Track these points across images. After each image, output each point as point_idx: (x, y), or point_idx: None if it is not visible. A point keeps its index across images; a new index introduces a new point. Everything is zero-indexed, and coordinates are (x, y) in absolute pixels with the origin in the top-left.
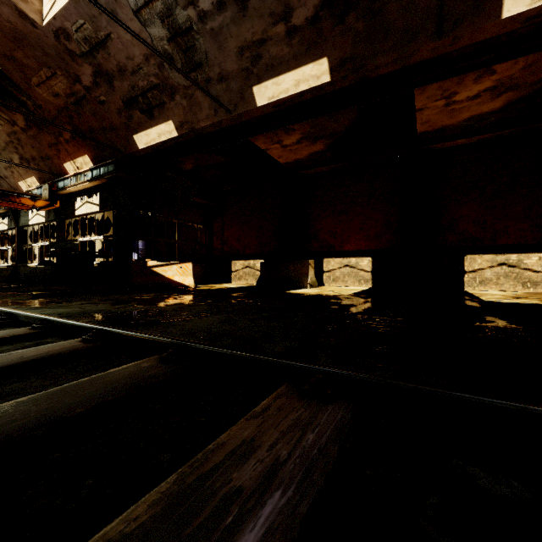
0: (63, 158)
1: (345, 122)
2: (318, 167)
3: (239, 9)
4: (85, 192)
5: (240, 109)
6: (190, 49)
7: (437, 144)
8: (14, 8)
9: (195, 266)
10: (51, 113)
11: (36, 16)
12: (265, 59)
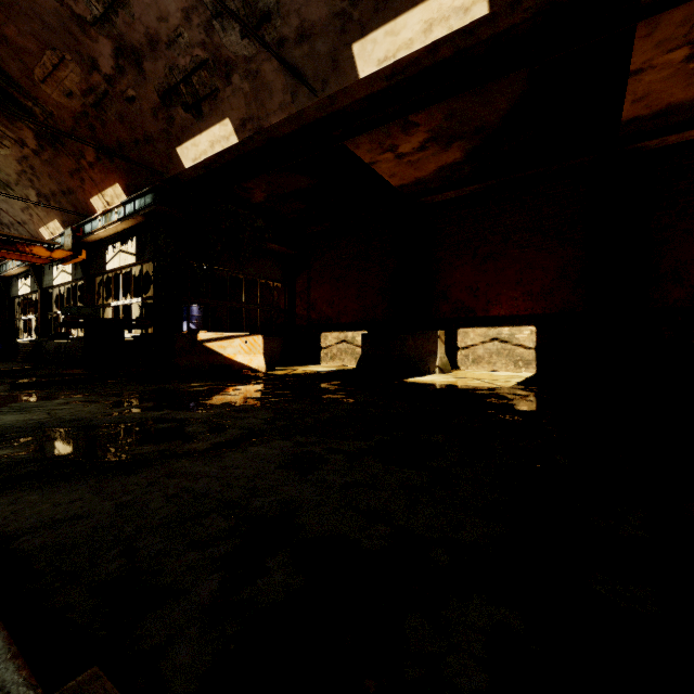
0: (89, 191)
1: (503, 105)
2: (450, 190)
3: None
4: (119, 237)
5: (332, 87)
6: None
7: (652, 140)
8: None
9: (270, 340)
10: (66, 124)
11: None
12: None
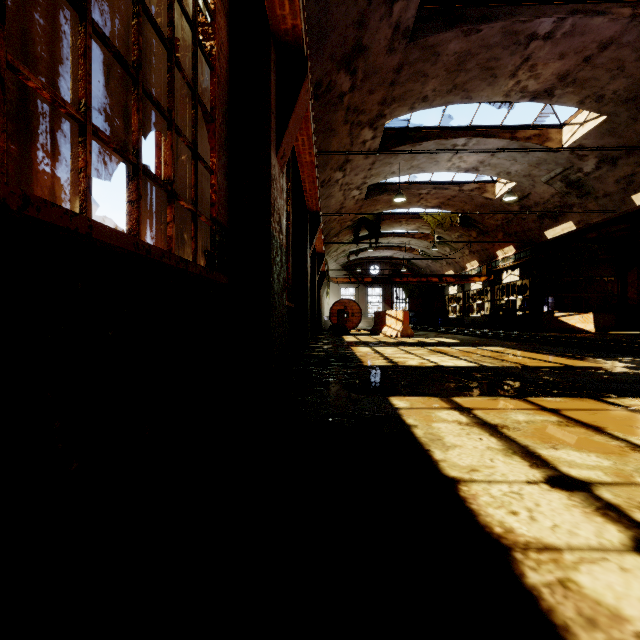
0: (496, 249)
1: None
2: None
3: (611, 166)
4: (509, 268)
5: (623, 209)
6: (580, 187)
7: None
8: (484, 198)
9: (603, 315)
10: (492, 229)
11: (492, 196)
12: (637, 182)
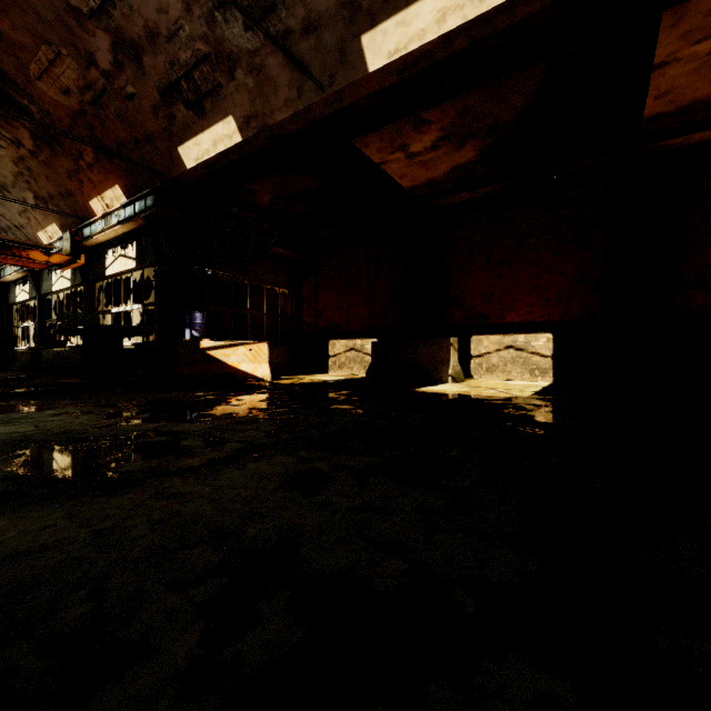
0: (88, 193)
1: (519, 101)
2: (463, 192)
3: None
4: (119, 241)
5: (340, 82)
6: None
7: (675, 138)
8: None
9: (276, 348)
10: (63, 123)
11: None
12: None
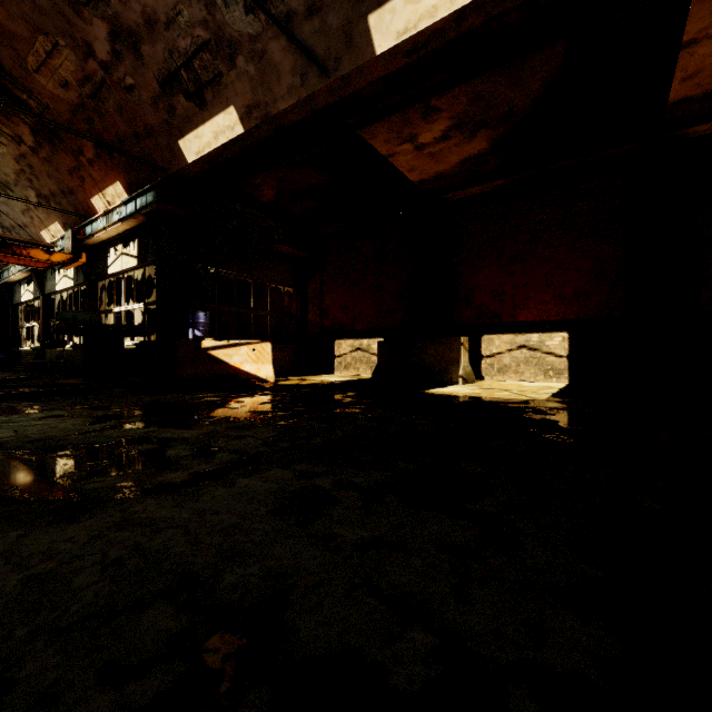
0: (90, 190)
1: (535, 85)
2: (474, 185)
3: None
4: (120, 239)
5: (346, 66)
6: None
7: (702, 124)
8: None
9: (280, 348)
10: (63, 118)
11: None
12: None
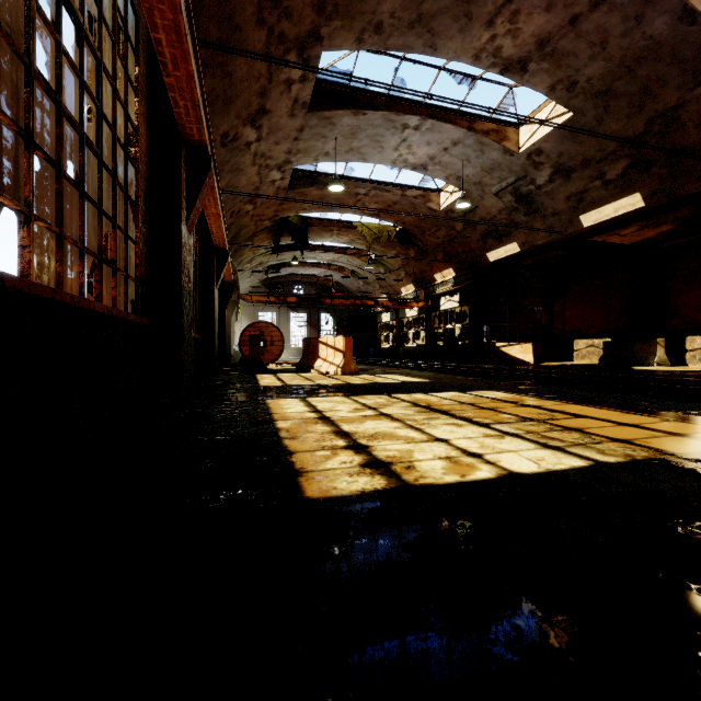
0: (434, 271)
1: (686, 211)
2: (676, 239)
3: (564, 180)
4: (448, 293)
5: (570, 230)
6: (530, 203)
7: None
8: (428, 208)
9: (534, 345)
10: (432, 247)
11: (437, 207)
12: (587, 200)
